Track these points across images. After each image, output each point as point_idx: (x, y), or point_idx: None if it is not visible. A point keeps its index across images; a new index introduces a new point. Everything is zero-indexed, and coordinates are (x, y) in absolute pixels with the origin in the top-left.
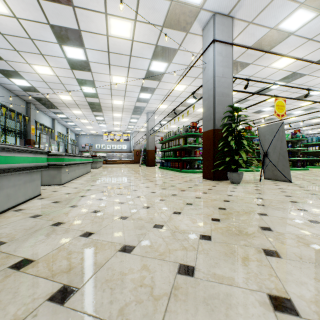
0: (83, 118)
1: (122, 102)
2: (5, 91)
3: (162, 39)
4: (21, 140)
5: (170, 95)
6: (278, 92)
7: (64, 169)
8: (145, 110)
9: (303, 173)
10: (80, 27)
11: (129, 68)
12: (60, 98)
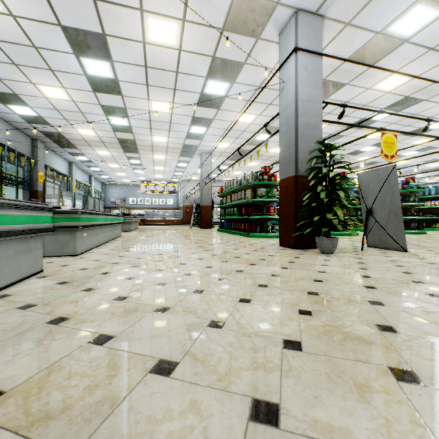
0: (112, 161)
1: (166, 139)
2: (2, 123)
3: (221, 48)
4: (24, 191)
5: (233, 129)
6: (384, 125)
7: (80, 232)
8: (198, 150)
9: (420, 238)
10: (104, 30)
11: (176, 90)
12: (79, 133)
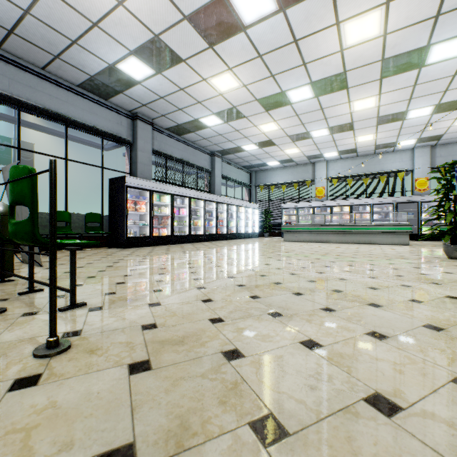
0: None
1: None
2: None
3: None
4: None
5: None
6: None
7: None
8: None
9: None
10: None
11: None
12: None
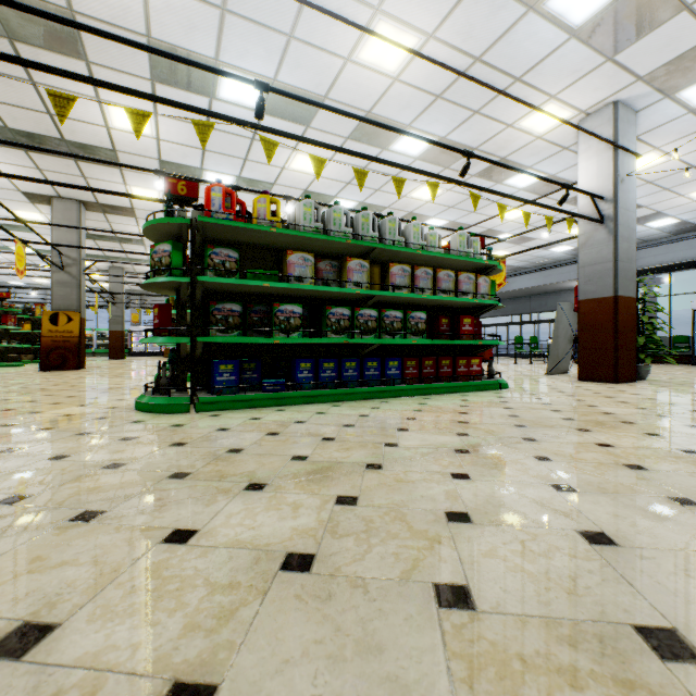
0: None
1: None
2: None
3: (687, 26)
4: None
5: None
6: None
7: None
8: None
9: None
10: None
11: None
12: None
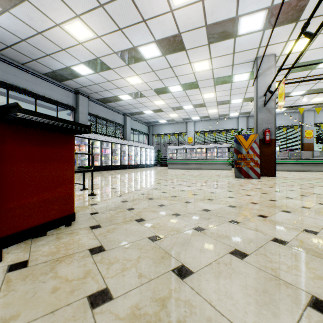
0: None
1: None
2: None
3: (281, 73)
4: None
5: None
6: None
7: None
8: None
9: None
10: None
11: None
12: None
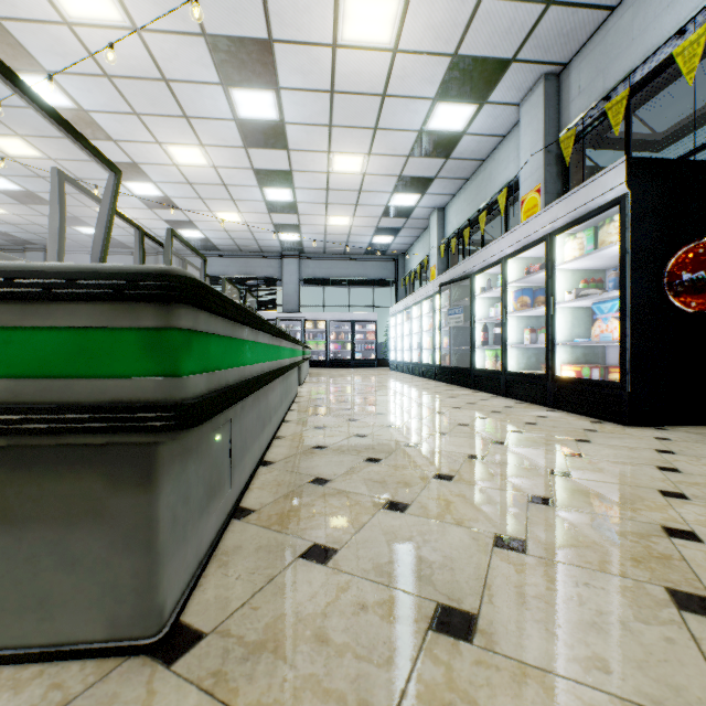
0: None
1: None
2: None
3: None
4: None
5: None
6: None
7: None
8: None
9: None
10: None
11: None
12: None
